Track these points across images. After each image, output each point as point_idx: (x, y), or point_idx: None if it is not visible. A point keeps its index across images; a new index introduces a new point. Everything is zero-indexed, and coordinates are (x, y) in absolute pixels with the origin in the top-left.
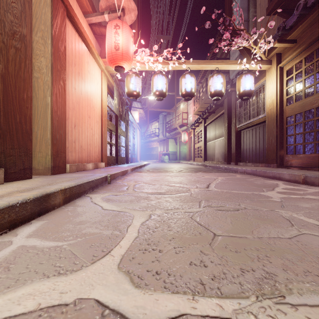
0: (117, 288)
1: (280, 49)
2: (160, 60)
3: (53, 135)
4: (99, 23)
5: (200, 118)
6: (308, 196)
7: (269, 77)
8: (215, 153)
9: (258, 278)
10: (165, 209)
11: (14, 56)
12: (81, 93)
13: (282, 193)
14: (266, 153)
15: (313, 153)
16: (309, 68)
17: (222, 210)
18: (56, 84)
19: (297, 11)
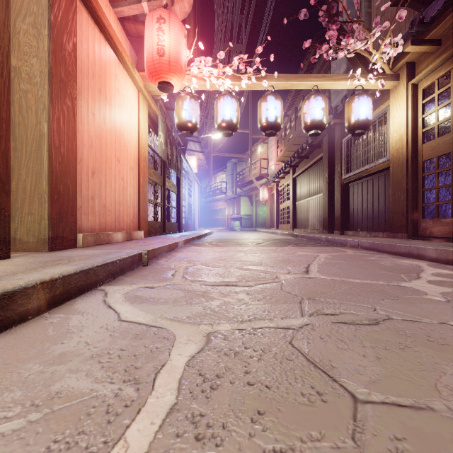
0: None
1: (413, 55)
2: (228, 73)
3: (52, 186)
4: (135, 18)
5: (286, 166)
6: None
7: (395, 100)
8: (309, 217)
9: None
10: (237, 320)
11: None
12: (105, 123)
13: (439, 283)
14: (390, 217)
15: None
16: None
17: (347, 323)
18: (58, 104)
19: None
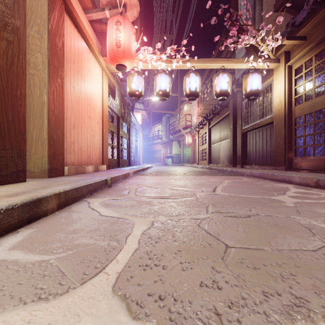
0: (109, 320)
1: (288, 46)
2: (163, 58)
3: (50, 136)
4: (100, 20)
5: (204, 120)
6: (324, 201)
7: (277, 76)
8: (220, 156)
9: (286, 306)
10: (169, 215)
11: (6, 49)
12: (81, 93)
13: (295, 197)
14: (274, 156)
15: (324, 155)
16: (320, 65)
17: (232, 217)
18: (53, 82)
19: (307, 6)
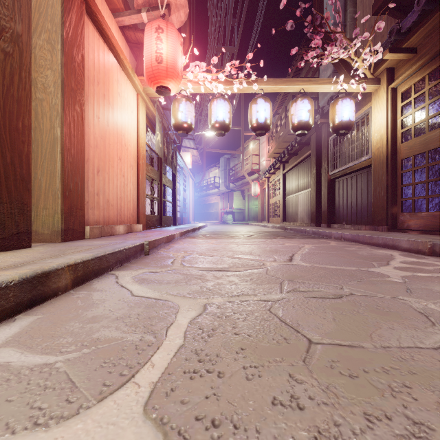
0: None
1: (392, 62)
2: (221, 78)
3: (65, 184)
4: (134, 26)
5: (276, 162)
6: None
7: (376, 103)
8: (298, 211)
9: (401, 437)
10: (228, 296)
11: (2, 64)
12: (108, 125)
13: (403, 269)
14: (372, 211)
15: None
16: (435, 88)
17: (317, 297)
18: (69, 110)
19: (418, 6)
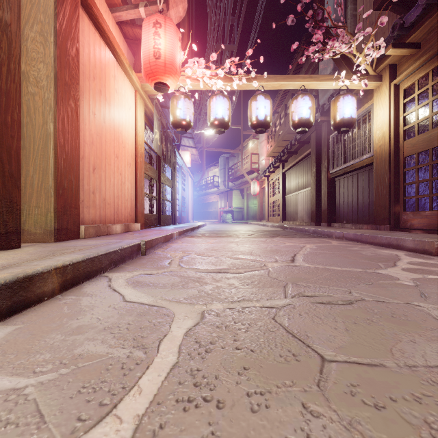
0: None
1: (395, 57)
2: (220, 74)
3: (58, 182)
4: (132, 21)
5: (276, 161)
6: None
7: (378, 99)
8: (298, 210)
9: None
10: (228, 301)
11: None
12: (105, 122)
13: (412, 270)
14: (373, 210)
15: None
16: None
17: (324, 303)
18: (63, 105)
19: None
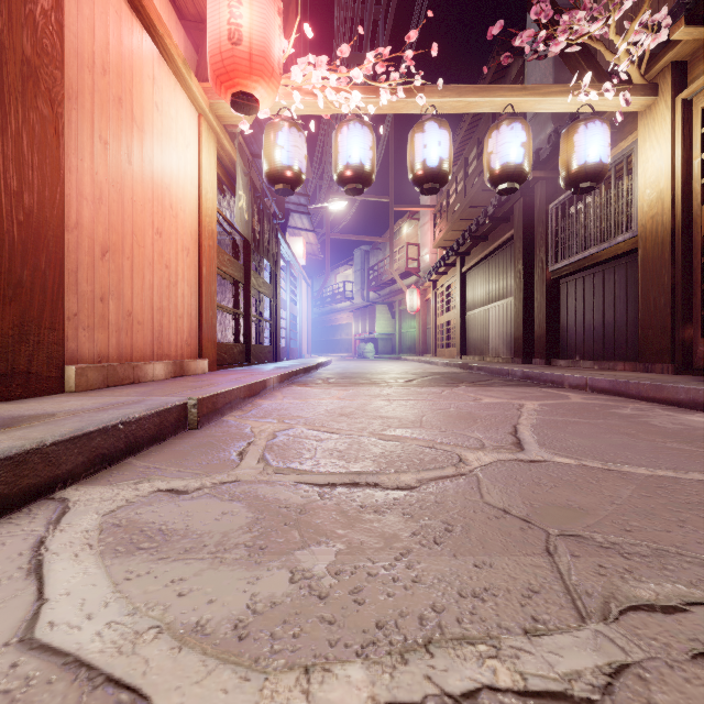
0: None
1: (685, 48)
2: (356, 78)
3: (2, 271)
4: None
5: (450, 254)
6: None
7: (648, 131)
8: (489, 337)
9: None
10: (389, 644)
11: None
12: (131, 162)
13: None
14: (639, 335)
15: None
16: None
17: None
18: (17, 106)
19: None
